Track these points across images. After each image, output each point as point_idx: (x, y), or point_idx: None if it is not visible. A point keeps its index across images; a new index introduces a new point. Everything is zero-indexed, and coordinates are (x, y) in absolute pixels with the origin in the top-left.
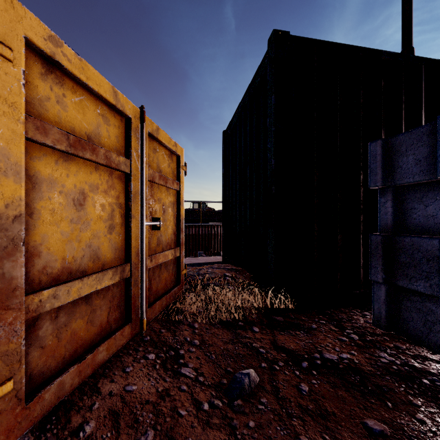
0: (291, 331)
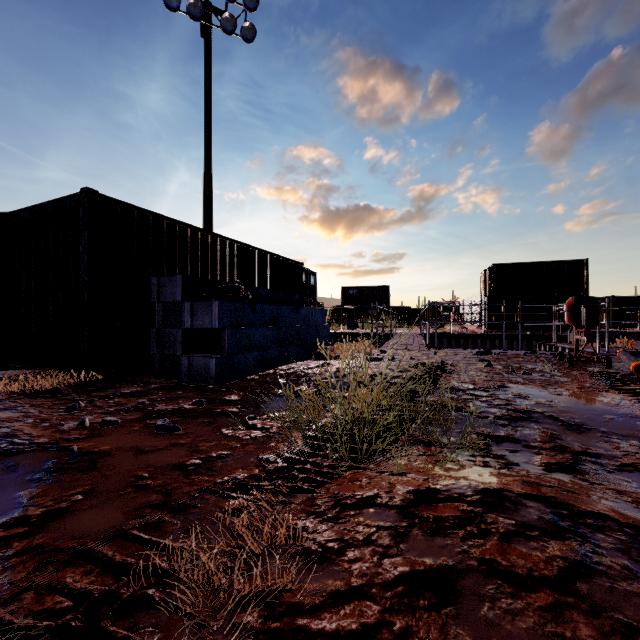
0: (102, 390)
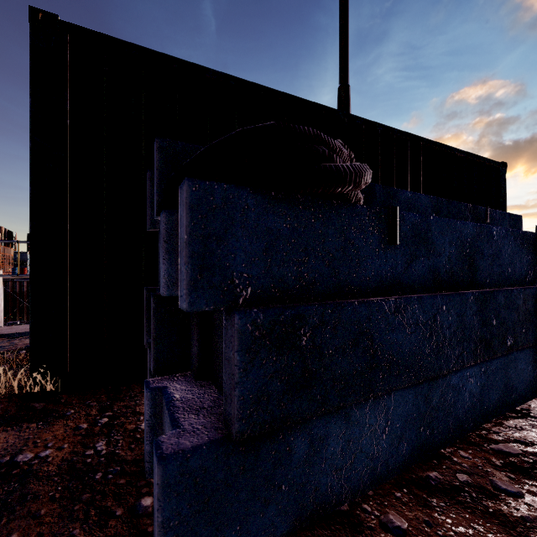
0: (26, 424)
